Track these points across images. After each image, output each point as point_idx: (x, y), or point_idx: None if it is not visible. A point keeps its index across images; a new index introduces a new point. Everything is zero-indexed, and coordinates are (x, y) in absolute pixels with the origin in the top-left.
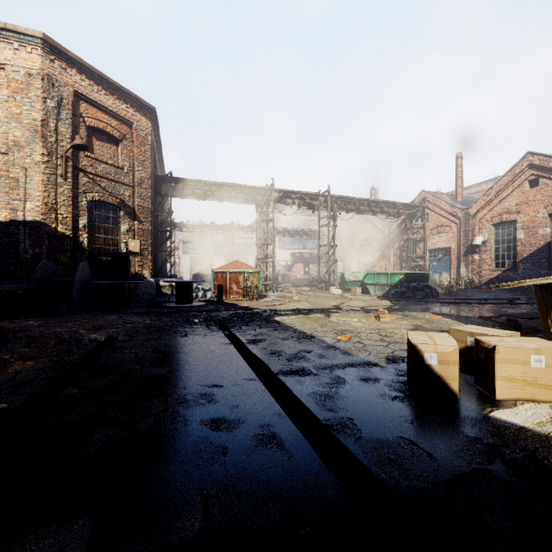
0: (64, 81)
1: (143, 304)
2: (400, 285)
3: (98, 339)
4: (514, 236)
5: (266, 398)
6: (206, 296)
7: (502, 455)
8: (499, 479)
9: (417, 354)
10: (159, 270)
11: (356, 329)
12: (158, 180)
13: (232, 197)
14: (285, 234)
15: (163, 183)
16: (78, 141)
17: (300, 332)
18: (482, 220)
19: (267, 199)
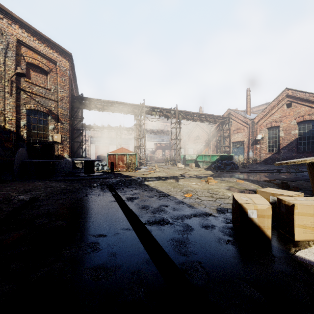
0: (10, 32)
1: (63, 174)
2: (217, 162)
3: (25, 199)
4: (278, 135)
5: (137, 245)
6: (104, 169)
7: None
8: None
9: (243, 211)
10: (74, 153)
11: (195, 189)
12: (74, 98)
13: (120, 110)
14: (151, 132)
15: (77, 100)
16: (19, 70)
17: (160, 192)
18: (261, 125)
19: (141, 111)
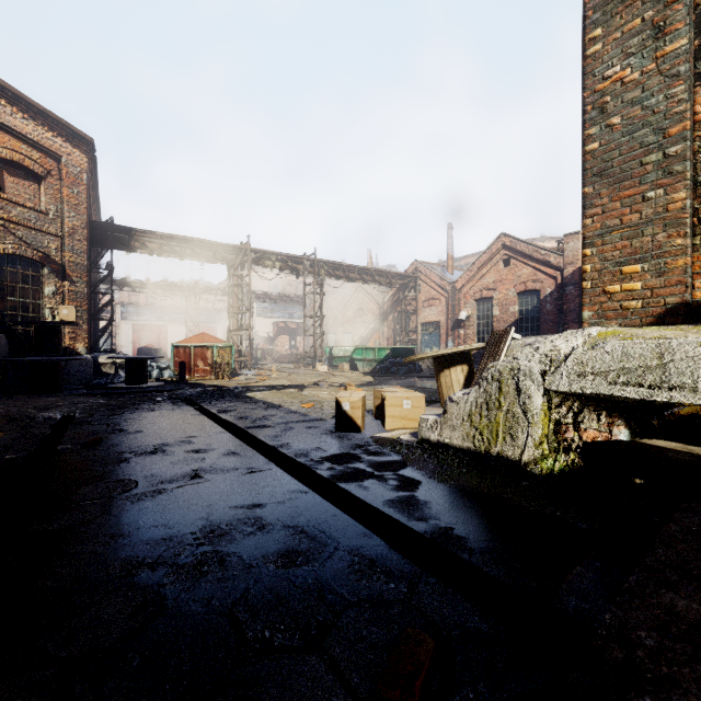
0: None
1: (80, 385)
2: (386, 360)
3: (53, 417)
4: (492, 312)
5: (232, 440)
6: (163, 375)
7: (362, 447)
8: (352, 454)
9: (338, 404)
10: (95, 343)
11: (323, 399)
12: (94, 227)
13: (197, 255)
14: (265, 299)
15: (101, 231)
16: None
17: (270, 404)
18: (467, 295)
19: (242, 260)
